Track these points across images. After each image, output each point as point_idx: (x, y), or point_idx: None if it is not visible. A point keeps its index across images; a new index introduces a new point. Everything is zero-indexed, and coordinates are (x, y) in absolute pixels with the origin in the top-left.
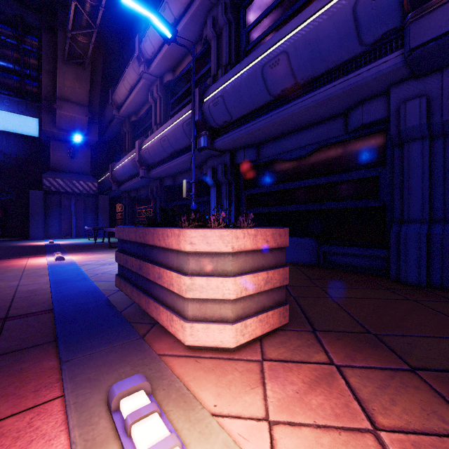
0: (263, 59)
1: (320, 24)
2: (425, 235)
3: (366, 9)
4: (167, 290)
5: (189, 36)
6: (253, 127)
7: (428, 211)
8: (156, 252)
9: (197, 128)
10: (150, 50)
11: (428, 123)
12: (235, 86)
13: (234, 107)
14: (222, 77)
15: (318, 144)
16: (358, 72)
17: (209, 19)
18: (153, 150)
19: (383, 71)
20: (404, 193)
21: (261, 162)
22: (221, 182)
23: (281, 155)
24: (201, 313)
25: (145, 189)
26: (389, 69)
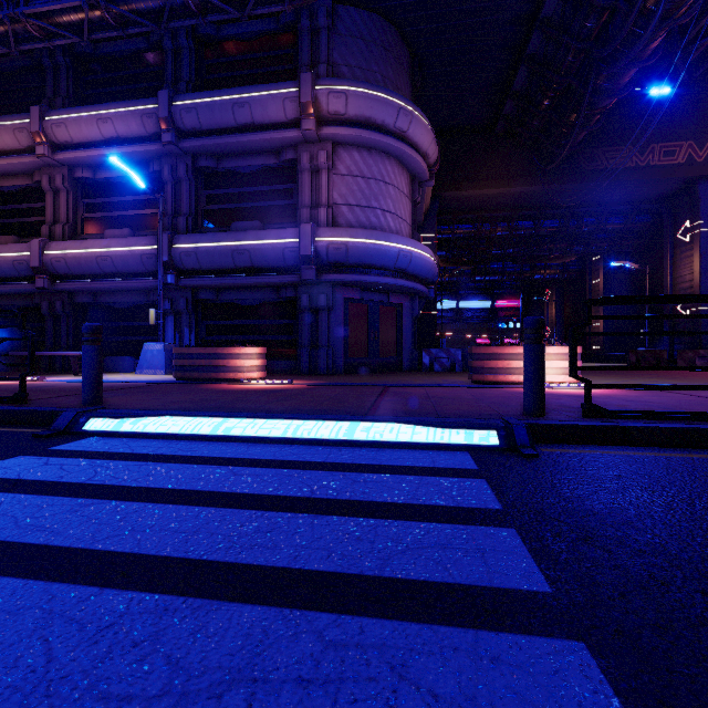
0: (233, 247)
1: (268, 248)
2: (309, 353)
3: (288, 254)
4: (232, 367)
5: (134, 157)
6: (221, 282)
7: (310, 343)
8: (224, 356)
9: (164, 266)
10: (63, 138)
11: (310, 306)
12: (209, 252)
13: (206, 264)
14: (194, 237)
15: (263, 300)
16: (284, 276)
17: (168, 166)
18: (79, 263)
19: (294, 281)
20: (302, 334)
21: (220, 302)
22: (181, 312)
23: (238, 301)
24: (248, 370)
25: (16, 299)
26: (296, 281)
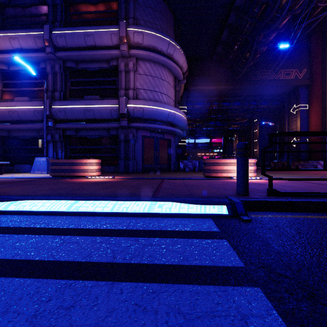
0: (84, 108)
1: (103, 109)
2: (124, 162)
3: (113, 112)
4: (82, 170)
5: (30, 60)
6: (78, 126)
7: (125, 157)
8: (77, 164)
9: (47, 117)
10: None
11: (125, 139)
12: (71, 110)
13: (70, 116)
14: (63, 102)
15: (101, 135)
16: (111, 124)
17: (49, 65)
18: None
19: (116, 126)
20: (121, 153)
21: (78, 136)
22: (57, 141)
23: (87, 136)
24: (91, 171)
25: None
26: (117, 126)
